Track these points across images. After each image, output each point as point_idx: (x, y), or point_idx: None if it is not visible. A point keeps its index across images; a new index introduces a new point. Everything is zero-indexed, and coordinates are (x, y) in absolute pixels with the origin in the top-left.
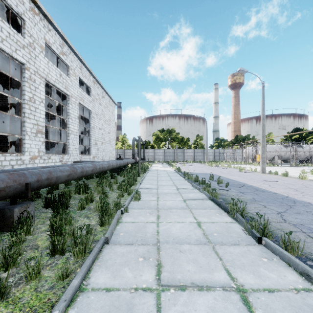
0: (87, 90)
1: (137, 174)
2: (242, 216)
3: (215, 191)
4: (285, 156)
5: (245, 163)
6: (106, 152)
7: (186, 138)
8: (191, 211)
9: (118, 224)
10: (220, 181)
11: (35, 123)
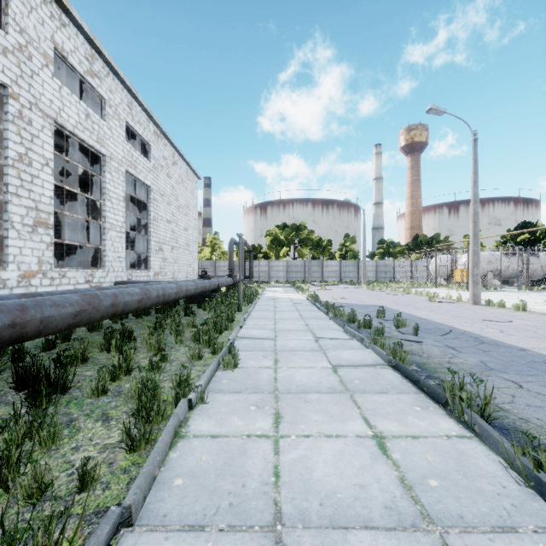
0: (143, 149)
1: (235, 307)
2: (485, 418)
3: (402, 348)
4: (506, 273)
5: (434, 284)
6: (180, 265)
7: (325, 240)
8: (354, 399)
9: (176, 444)
10: (402, 322)
11: (31, 206)
